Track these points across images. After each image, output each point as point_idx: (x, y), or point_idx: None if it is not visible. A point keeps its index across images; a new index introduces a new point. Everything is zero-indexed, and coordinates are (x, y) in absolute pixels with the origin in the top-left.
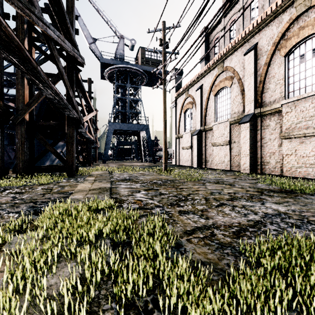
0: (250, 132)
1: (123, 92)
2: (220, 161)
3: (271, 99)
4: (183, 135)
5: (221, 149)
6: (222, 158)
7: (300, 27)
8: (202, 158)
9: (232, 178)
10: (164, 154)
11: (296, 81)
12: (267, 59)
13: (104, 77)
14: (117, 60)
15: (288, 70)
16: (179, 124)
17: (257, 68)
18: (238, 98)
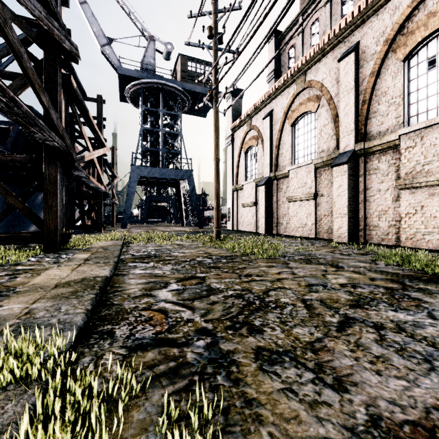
0: (348, 179)
1: (153, 120)
2: (300, 224)
3: (382, 128)
4: (244, 186)
5: (302, 207)
6: (303, 220)
7: (429, 13)
8: (272, 219)
9: (328, 253)
10: (215, 213)
11: (422, 99)
12: (374, 66)
13: (124, 97)
14: (145, 72)
15: (409, 82)
16: (237, 169)
17: (358, 81)
18: (328, 128)
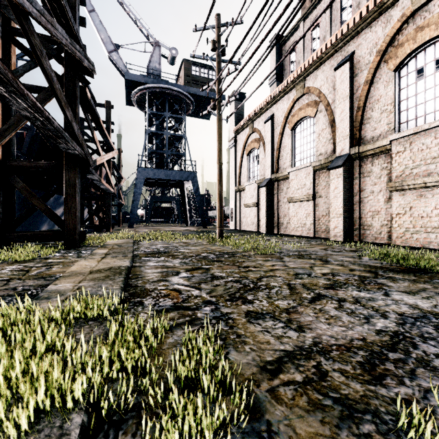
0: (344, 182)
1: (159, 124)
2: (300, 224)
3: (375, 134)
4: (246, 187)
5: (301, 207)
6: (303, 220)
7: (417, 27)
8: (273, 219)
9: (321, 250)
10: (218, 214)
11: (411, 107)
12: (368, 75)
13: (131, 101)
14: (151, 77)
15: (399, 90)
16: (240, 171)
17: (353, 89)
18: (326, 133)
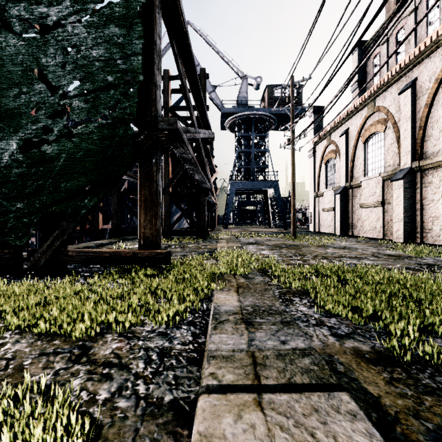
0: (404, 192)
1: (246, 143)
2: (371, 227)
3: (434, 149)
4: (324, 193)
5: (372, 212)
6: (373, 224)
7: None
8: (348, 223)
9: (366, 246)
10: (292, 219)
11: None
12: (427, 100)
13: (224, 127)
14: (240, 106)
15: None
16: (318, 178)
17: (416, 110)
18: (393, 147)
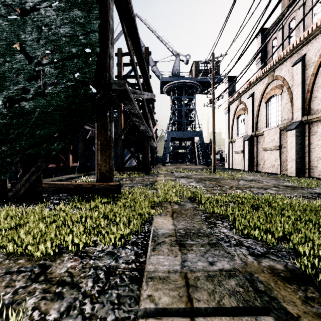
0: (296, 138)
1: (179, 103)
2: (271, 165)
3: (319, 107)
4: (236, 140)
5: (272, 154)
6: (273, 162)
7: None
8: (254, 162)
9: (268, 179)
10: (213, 159)
11: None
12: (314, 70)
13: (162, 91)
14: (174, 76)
15: None
16: (232, 129)
17: (305, 78)
18: (288, 106)
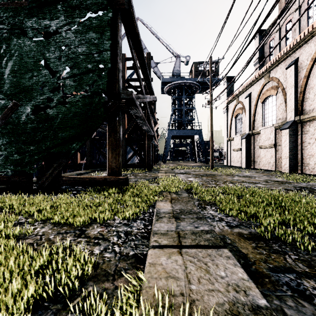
0: (289, 137)
1: (179, 103)
2: (267, 162)
3: (311, 108)
4: (234, 138)
5: (267, 152)
6: (268, 160)
7: None
8: (251, 159)
9: (262, 175)
10: (210, 157)
11: None
12: (306, 73)
13: (163, 91)
14: (174, 77)
15: None
16: (230, 128)
17: (297, 80)
18: (282, 106)
